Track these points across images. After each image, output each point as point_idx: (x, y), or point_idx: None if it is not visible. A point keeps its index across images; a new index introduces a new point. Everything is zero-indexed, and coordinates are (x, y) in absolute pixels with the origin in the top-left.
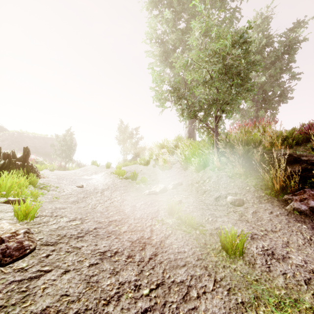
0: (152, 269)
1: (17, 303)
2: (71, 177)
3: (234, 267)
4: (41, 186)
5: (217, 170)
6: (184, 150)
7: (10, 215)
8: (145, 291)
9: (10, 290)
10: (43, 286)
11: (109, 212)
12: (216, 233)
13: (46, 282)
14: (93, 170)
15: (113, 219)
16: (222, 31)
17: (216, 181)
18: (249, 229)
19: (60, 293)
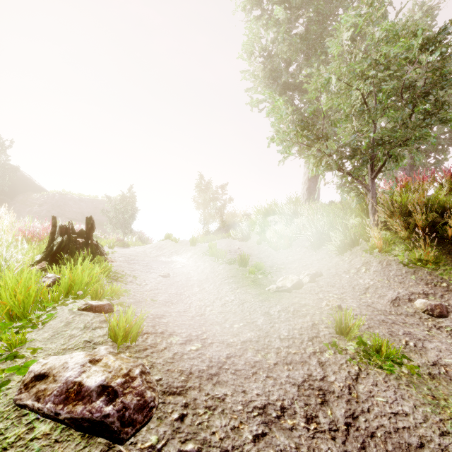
0: (362, 449)
1: None
2: (143, 259)
3: None
4: (114, 275)
5: (376, 253)
6: (315, 220)
7: (101, 334)
8: None
9: None
10: None
11: (232, 324)
12: (438, 373)
13: None
14: (171, 249)
15: (245, 337)
16: (402, 24)
17: (380, 270)
18: None
19: None
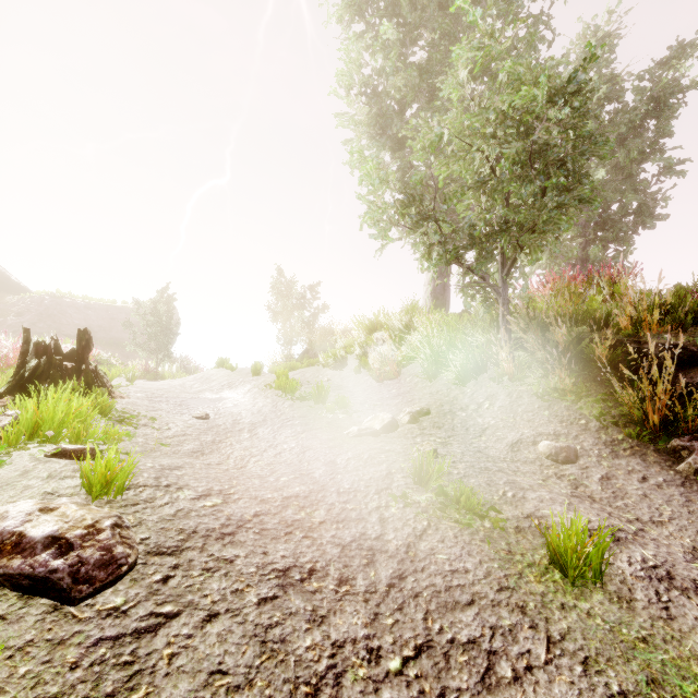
0: (398, 610)
1: (119, 693)
2: (176, 396)
3: (586, 608)
4: (120, 416)
5: (507, 382)
6: (429, 336)
7: (71, 485)
8: (392, 662)
9: (98, 660)
10: (168, 650)
11: (279, 477)
12: (528, 526)
13: (173, 642)
14: (223, 381)
15: (291, 492)
16: (525, 67)
17: (507, 405)
18: (603, 519)
19: (206, 667)
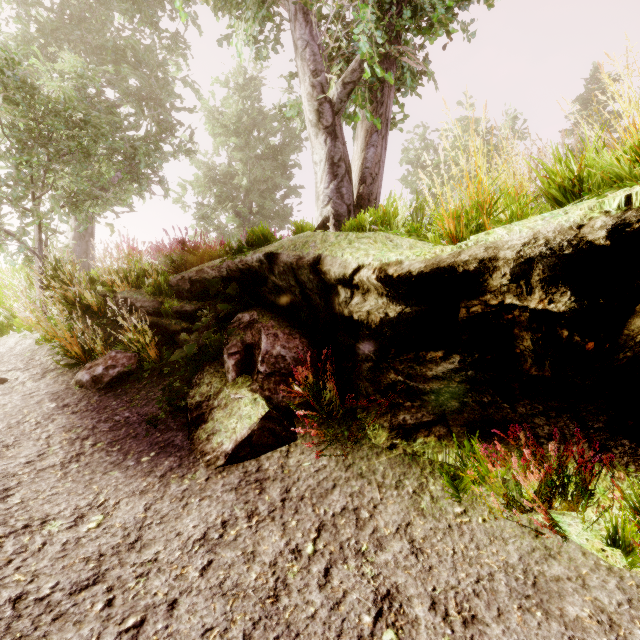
0: None
1: None
2: None
3: None
4: None
5: (29, 332)
6: None
7: None
8: None
9: None
10: None
11: None
12: None
13: None
14: None
15: None
16: None
17: (5, 351)
18: None
19: None
